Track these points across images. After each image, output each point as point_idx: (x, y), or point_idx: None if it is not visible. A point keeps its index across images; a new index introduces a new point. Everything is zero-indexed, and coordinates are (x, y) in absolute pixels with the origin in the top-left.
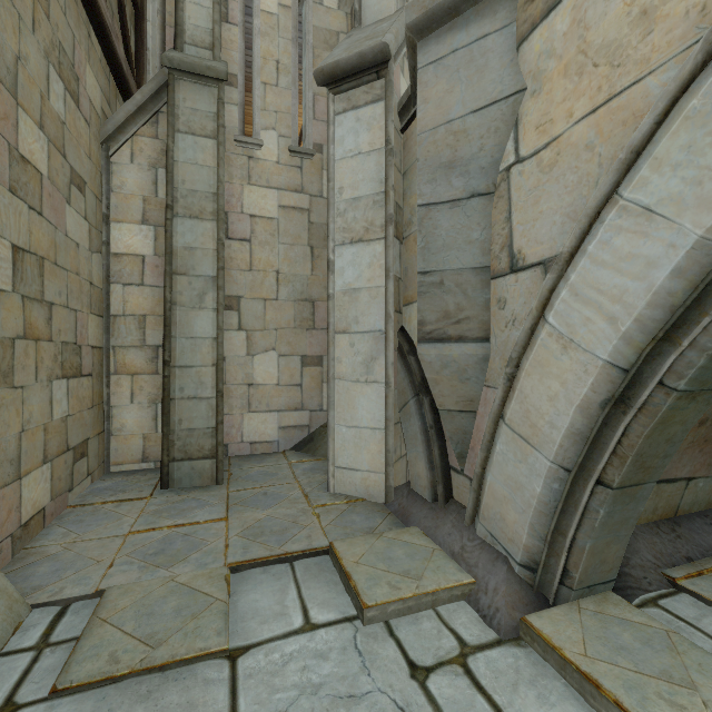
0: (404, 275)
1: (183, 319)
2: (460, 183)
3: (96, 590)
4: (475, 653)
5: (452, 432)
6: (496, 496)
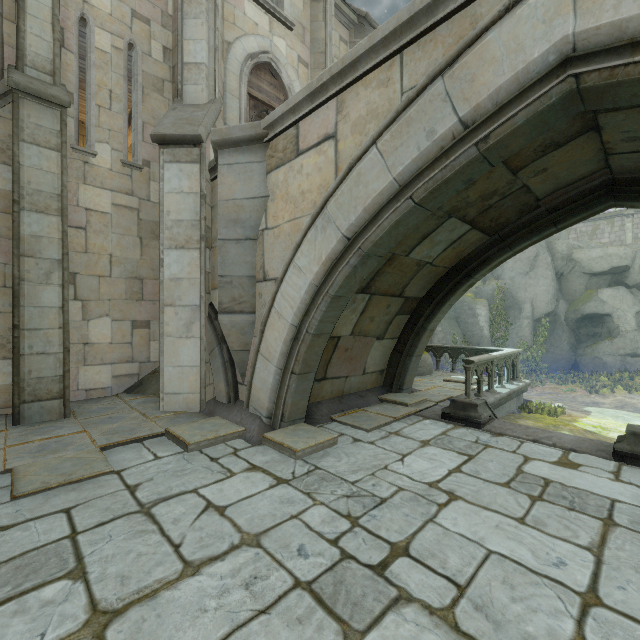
0: (212, 270)
1: (31, 292)
2: (241, 231)
3: (5, 469)
4: (241, 450)
5: (238, 362)
6: (257, 389)
